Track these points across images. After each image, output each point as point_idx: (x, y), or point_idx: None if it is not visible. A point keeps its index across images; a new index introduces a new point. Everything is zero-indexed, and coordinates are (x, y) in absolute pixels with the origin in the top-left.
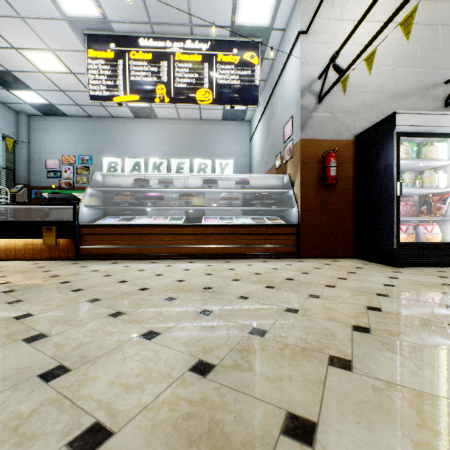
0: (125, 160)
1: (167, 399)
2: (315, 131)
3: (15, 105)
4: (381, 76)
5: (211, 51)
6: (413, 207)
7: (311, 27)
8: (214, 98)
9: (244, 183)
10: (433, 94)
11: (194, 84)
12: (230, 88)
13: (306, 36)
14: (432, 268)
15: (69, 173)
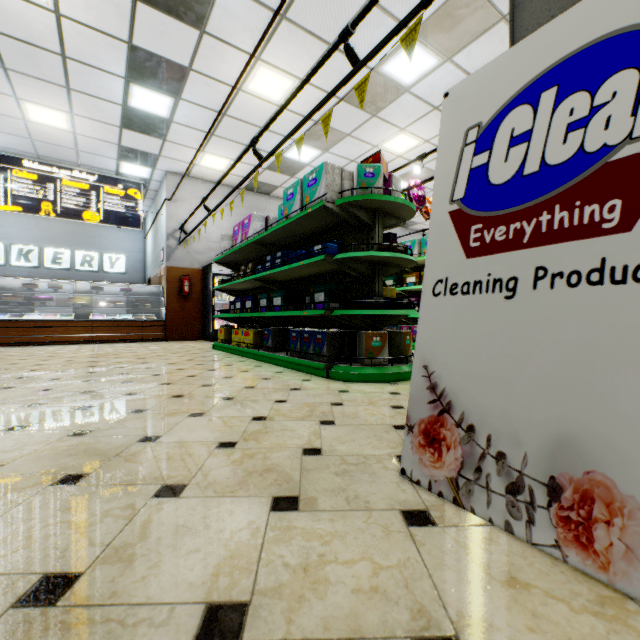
0: None
1: (87, 355)
2: (177, 262)
3: None
4: (220, 233)
5: (98, 183)
6: None
7: (174, 197)
8: (101, 219)
9: (127, 290)
10: None
11: (82, 206)
12: (116, 214)
13: (171, 202)
14: None
15: None
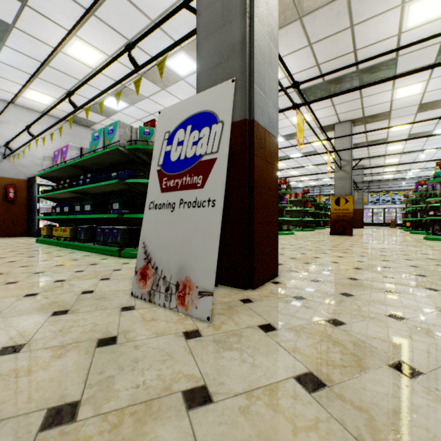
0: None
1: None
2: (2, 172)
3: None
4: (45, 152)
5: None
6: None
7: None
8: None
9: None
10: None
11: None
12: None
13: None
14: None
15: None
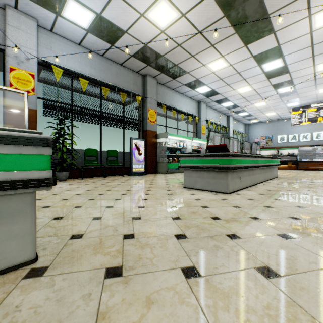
0: (288, 135)
1: None
2: None
3: (246, 123)
4: None
5: None
6: None
7: None
8: None
9: None
10: None
11: None
12: None
13: None
14: None
15: (263, 143)
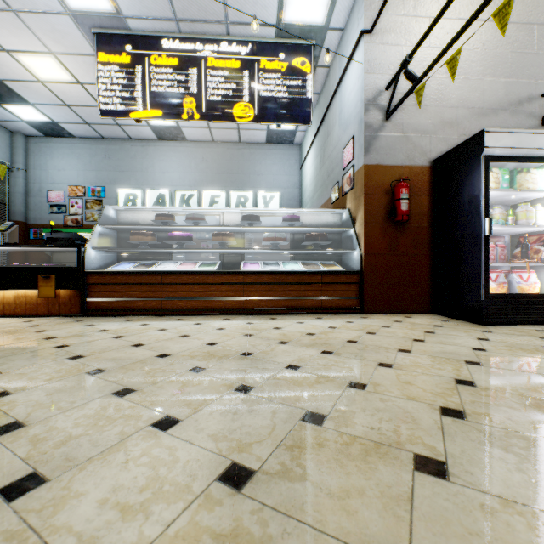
0: (146, 192)
1: (183, 530)
2: (382, 154)
3: (8, 124)
4: (463, 87)
5: (252, 56)
6: (504, 250)
7: (376, 25)
8: (255, 114)
9: (293, 219)
10: (528, 110)
11: (231, 97)
12: (275, 102)
13: (371, 37)
14: (529, 327)
15: (77, 208)
